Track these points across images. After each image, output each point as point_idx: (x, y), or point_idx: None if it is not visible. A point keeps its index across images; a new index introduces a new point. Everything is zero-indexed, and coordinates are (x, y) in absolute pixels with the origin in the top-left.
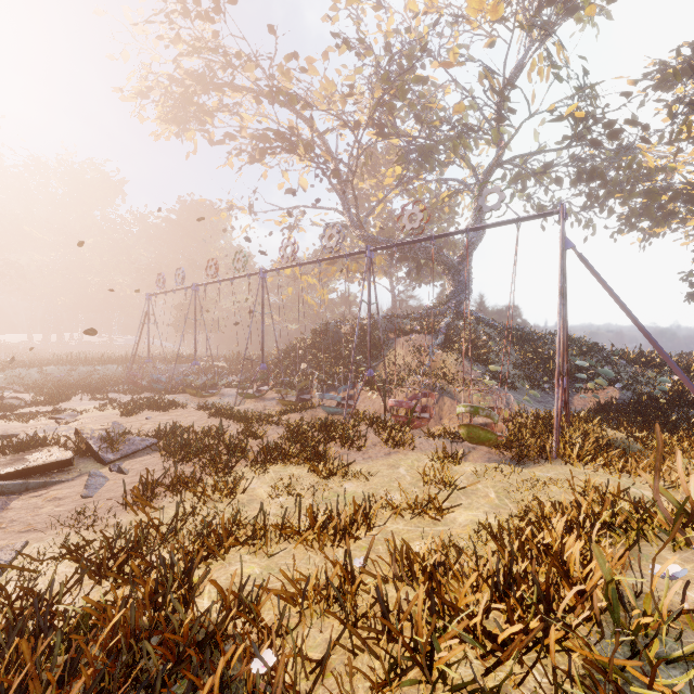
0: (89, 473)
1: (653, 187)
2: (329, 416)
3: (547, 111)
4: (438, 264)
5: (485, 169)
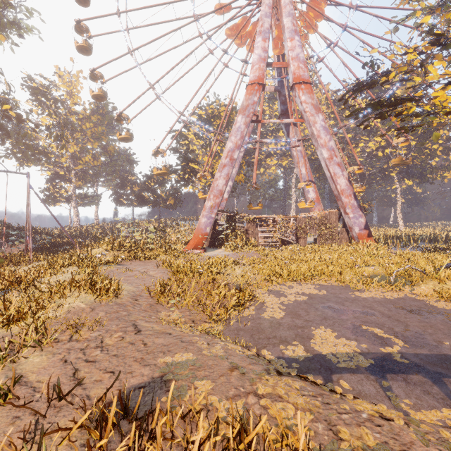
0: None
1: (30, 144)
2: None
3: None
4: None
5: None
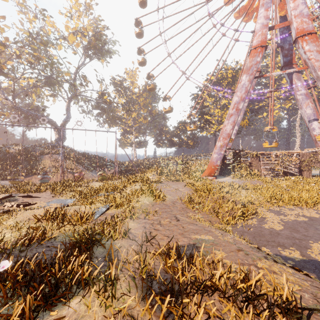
0: (26, 195)
1: (114, 115)
2: (40, 184)
3: (96, 90)
4: (52, 126)
5: (71, 95)
